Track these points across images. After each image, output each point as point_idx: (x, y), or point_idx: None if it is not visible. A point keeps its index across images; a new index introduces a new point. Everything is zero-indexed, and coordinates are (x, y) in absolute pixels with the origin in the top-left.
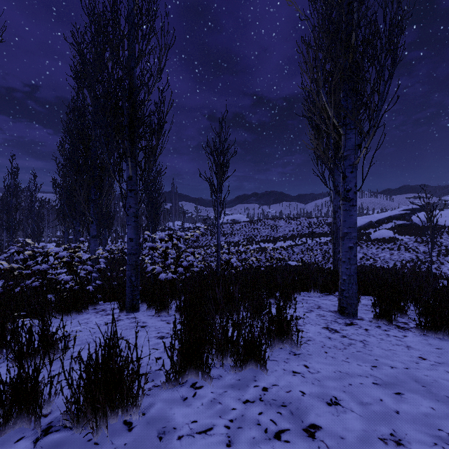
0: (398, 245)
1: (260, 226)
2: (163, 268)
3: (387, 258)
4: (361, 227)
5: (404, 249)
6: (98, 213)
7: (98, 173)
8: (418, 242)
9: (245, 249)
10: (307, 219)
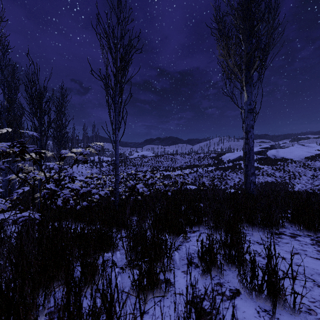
0: (261, 172)
1: (163, 159)
2: (4, 202)
3: (256, 181)
4: (234, 160)
5: (266, 174)
6: None
7: None
8: (274, 169)
9: (151, 174)
10: (196, 155)
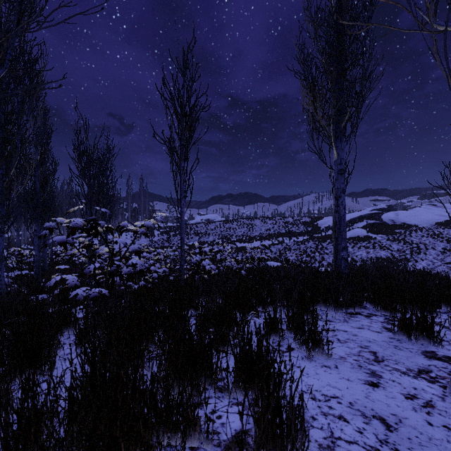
0: (372, 244)
1: (236, 226)
2: (78, 278)
3: (364, 256)
4: None
5: (379, 247)
6: (2, 195)
7: (2, 136)
8: (390, 240)
9: (220, 248)
10: (283, 219)
